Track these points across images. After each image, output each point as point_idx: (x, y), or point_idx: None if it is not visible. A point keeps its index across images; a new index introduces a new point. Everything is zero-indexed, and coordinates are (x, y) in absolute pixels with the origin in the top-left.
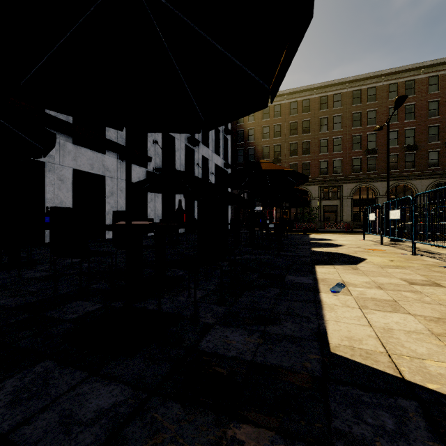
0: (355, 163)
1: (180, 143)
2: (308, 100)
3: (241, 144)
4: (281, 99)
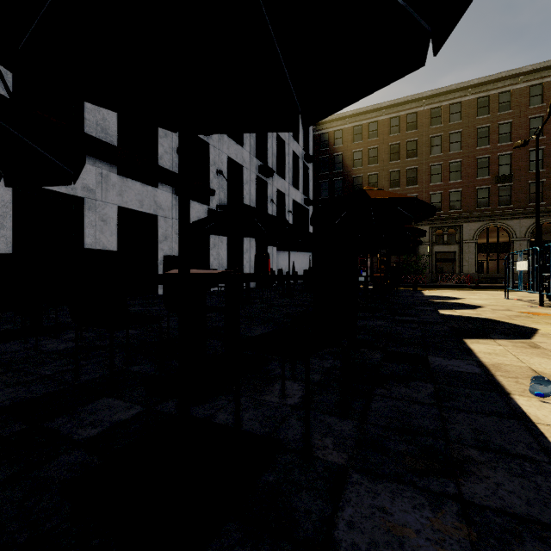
0: (480, 195)
1: (250, 174)
2: (414, 113)
3: (325, 175)
4: (377, 114)
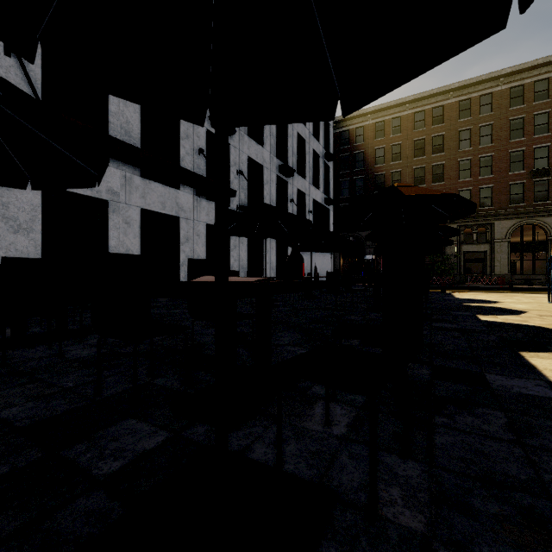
0: (513, 191)
1: (270, 174)
2: (441, 107)
3: (346, 173)
4: (401, 109)
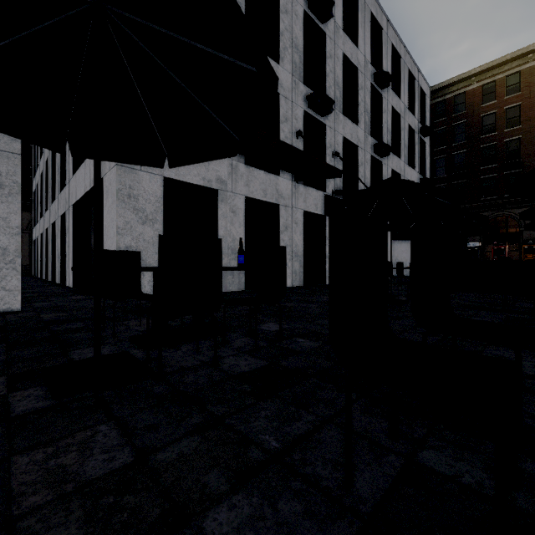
0: None
1: (365, 154)
2: None
3: (441, 150)
4: (520, 62)
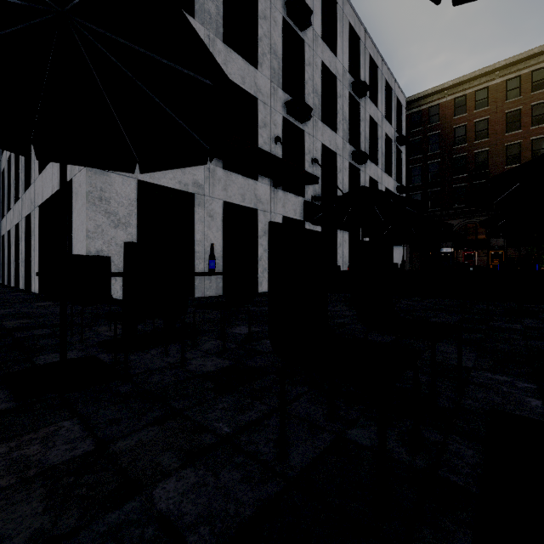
0: None
1: (343, 161)
2: (543, 68)
3: (417, 159)
4: (488, 79)
